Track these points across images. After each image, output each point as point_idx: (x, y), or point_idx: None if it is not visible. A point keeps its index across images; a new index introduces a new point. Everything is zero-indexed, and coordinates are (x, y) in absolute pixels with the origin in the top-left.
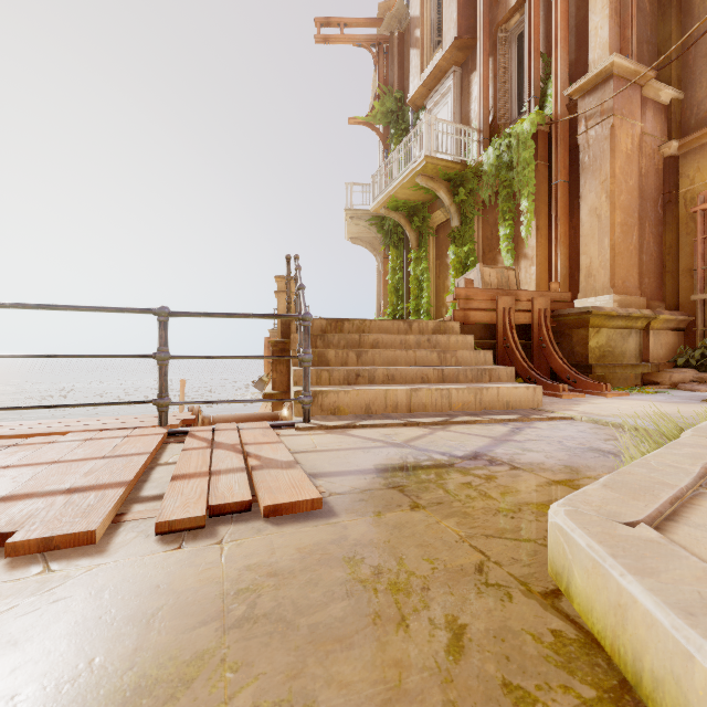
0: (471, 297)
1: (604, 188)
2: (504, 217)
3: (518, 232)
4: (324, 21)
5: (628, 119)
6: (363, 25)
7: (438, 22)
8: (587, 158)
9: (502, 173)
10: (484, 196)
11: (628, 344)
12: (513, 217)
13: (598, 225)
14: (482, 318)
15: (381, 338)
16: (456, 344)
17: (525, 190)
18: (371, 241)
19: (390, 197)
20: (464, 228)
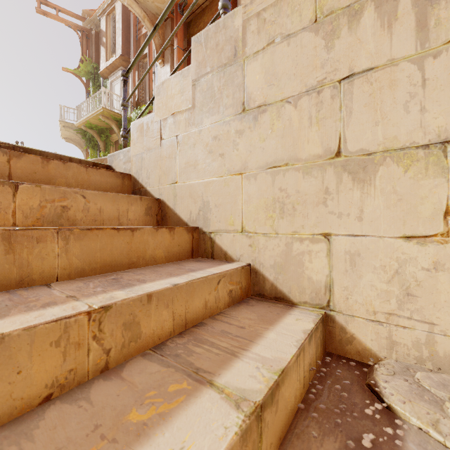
0: None
1: None
2: None
3: None
4: (43, 1)
5: None
6: (73, 16)
7: (114, 41)
8: None
9: None
10: None
11: None
12: None
13: None
14: None
15: None
16: None
17: None
18: (80, 142)
19: (86, 121)
20: None
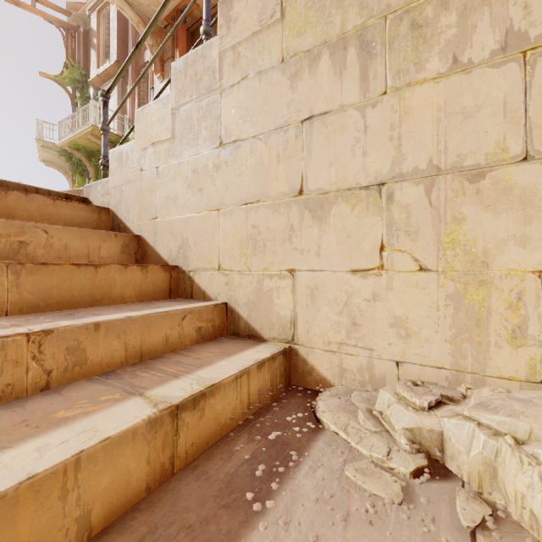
0: None
1: None
2: None
3: None
4: None
5: None
6: (54, 9)
7: (108, 43)
8: None
9: None
10: None
11: None
12: None
13: None
14: None
15: None
16: None
17: None
18: (64, 167)
19: (72, 141)
20: None
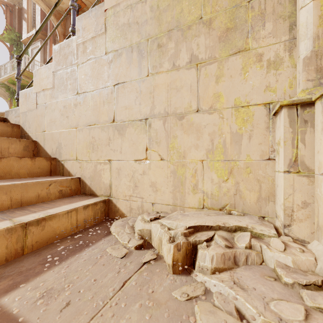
0: None
1: None
2: None
3: None
4: None
5: None
6: None
7: (34, 18)
8: None
9: None
10: None
11: None
12: None
13: None
14: None
15: None
16: None
17: None
18: (4, 94)
19: (9, 78)
20: None
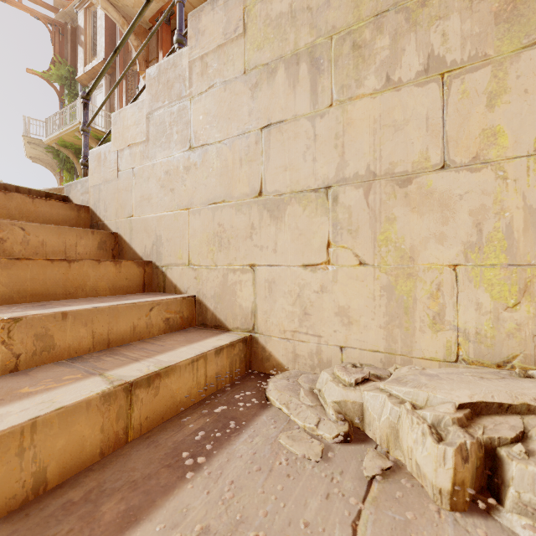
0: None
1: None
2: None
3: None
4: None
5: None
6: (41, 5)
7: (95, 41)
8: None
9: None
10: None
11: None
12: None
13: None
14: None
15: None
16: None
17: None
18: (51, 163)
19: (59, 138)
20: None
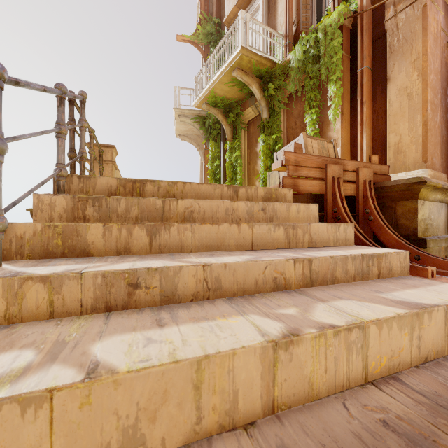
0: (300, 164)
1: (416, 66)
2: (310, 105)
3: (323, 118)
4: None
5: (435, 4)
6: None
7: None
8: (396, 41)
9: (308, 67)
10: (291, 88)
11: (441, 216)
12: (318, 105)
13: (408, 103)
14: (311, 188)
15: (197, 205)
16: (297, 214)
17: (333, 76)
18: (196, 138)
19: (210, 92)
20: (272, 119)
